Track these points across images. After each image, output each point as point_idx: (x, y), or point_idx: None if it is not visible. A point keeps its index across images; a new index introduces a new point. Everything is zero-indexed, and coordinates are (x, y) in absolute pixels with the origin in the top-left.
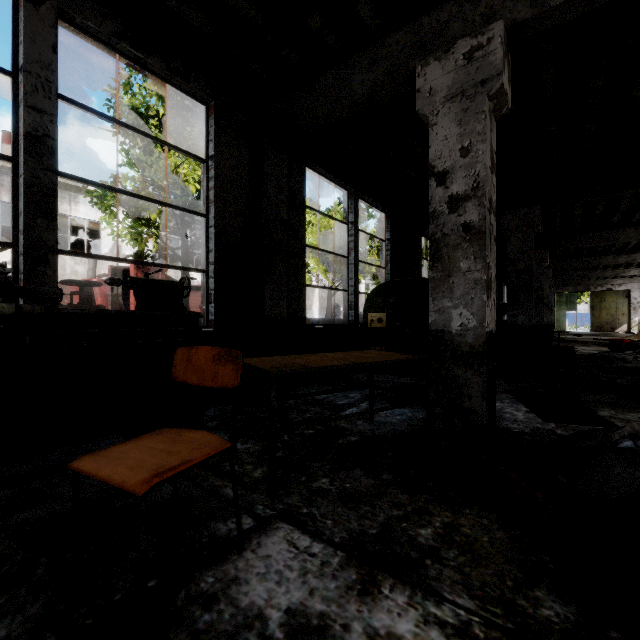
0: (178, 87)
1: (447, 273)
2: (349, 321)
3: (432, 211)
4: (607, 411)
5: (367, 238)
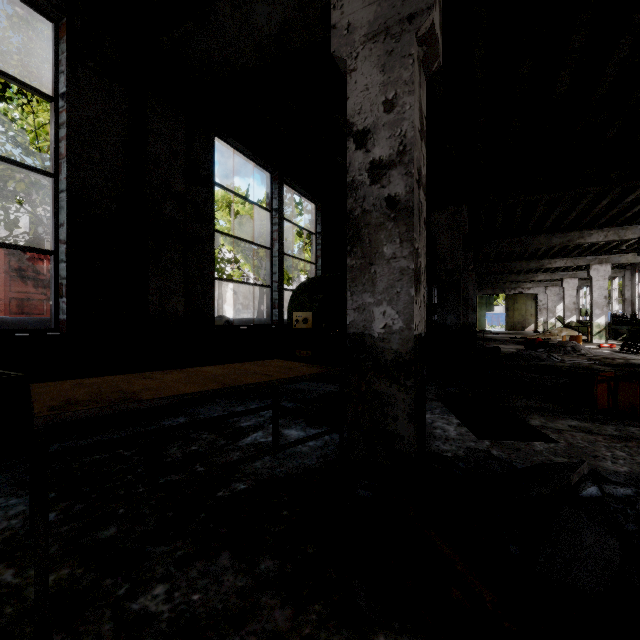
0: None
1: (368, 260)
2: (272, 321)
3: (350, 181)
4: (537, 419)
5: (300, 233)
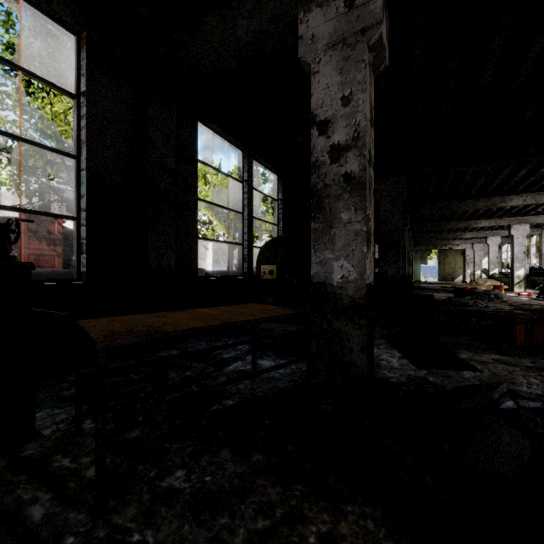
0: (37, 6)
1: (329, 224)
2: (243, 273)
3: (314, 161)
4: (466, 353)
5: (264, 199)
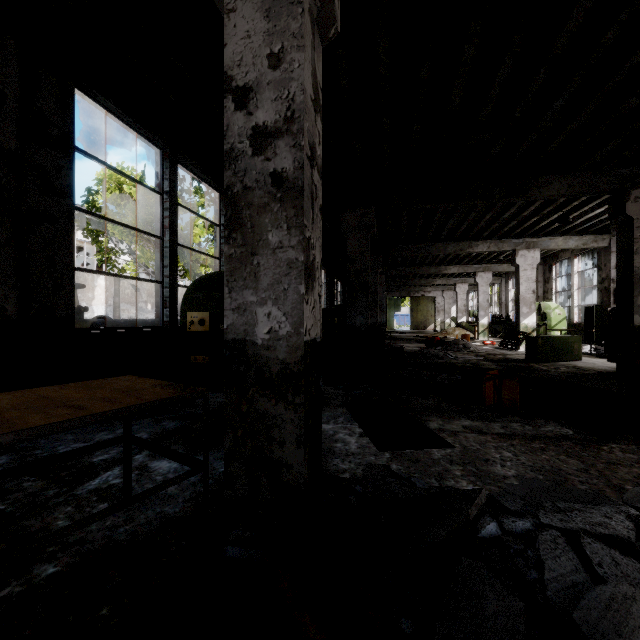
0: None
1: (250, 249)
2: (163, 323)
3: (228, 149)
4: (436, 421)
5: (208, 225)
